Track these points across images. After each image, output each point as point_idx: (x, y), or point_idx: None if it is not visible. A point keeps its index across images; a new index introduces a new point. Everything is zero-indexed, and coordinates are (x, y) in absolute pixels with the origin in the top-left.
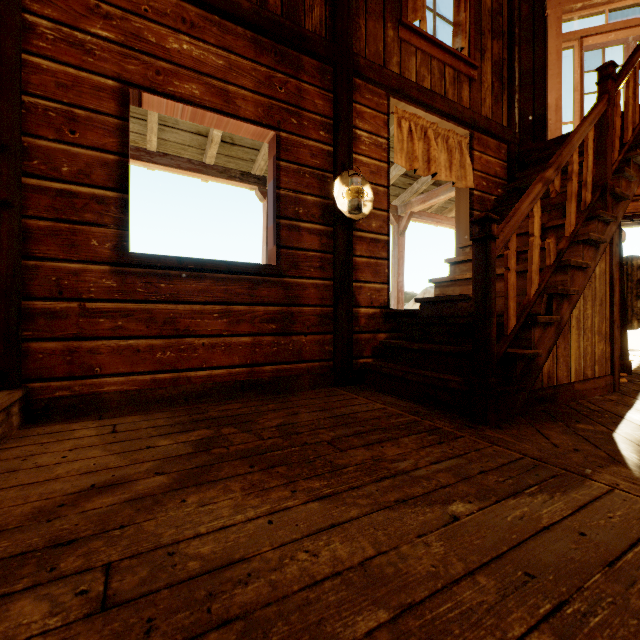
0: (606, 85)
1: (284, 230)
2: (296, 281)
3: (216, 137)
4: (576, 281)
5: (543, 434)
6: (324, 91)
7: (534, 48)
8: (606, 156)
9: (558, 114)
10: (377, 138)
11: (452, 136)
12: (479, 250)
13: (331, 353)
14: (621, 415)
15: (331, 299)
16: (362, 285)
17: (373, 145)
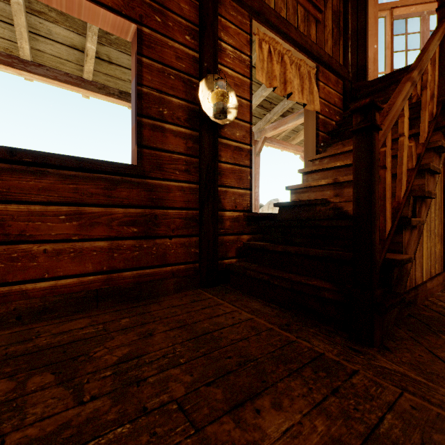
0: None
1: (147, 129)
2: (160, 183)
3: (91, 51)
4: (429, 186)
5: (442, 359)
6: None
7: (358, 13)
8: None
9: (375, 65)
10: (241, 54)
11: (303, 65)
12: (362, 142)
13: (197, 255)
14: None
15: (197, 202)
16: (227, 190)
17: (237, 60)
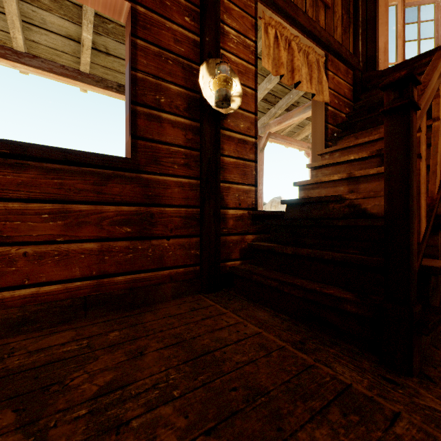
0: None
1: (142, 119)
2: (157, 178)
3: (86, 40)
4: None
5: None
6: None
7: (367, 2)
8: None
9: (386, 55)
10: (245, 39)
11: (311, 53)
12: (396, 124)
13: (197, 257)
14: None
15: (197, 199)
16: (230, 186)
17: (241, 45)
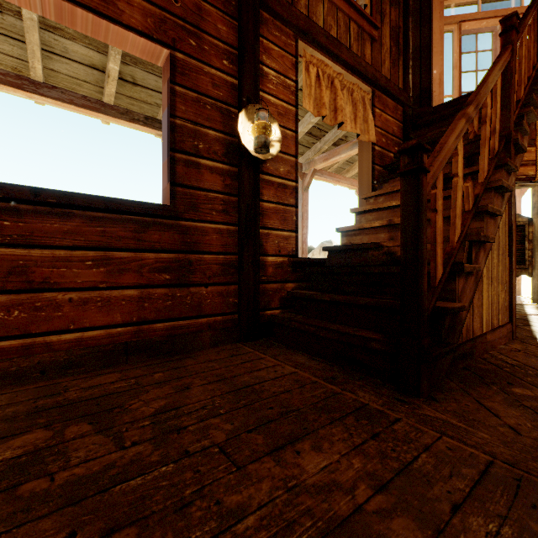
0: (510, 36)
1: (180, 165)
2: (195, 225)
3: (113, 71)
4: (489, 229)
5: (488, 408)
6: (228, 16)
7: (421, 27)
8: (510, 106)
9: (441, 87)
10: (285, 79)
11: (356, 90)
12: (409, 185)
13: (236, 305)
14: None
15: (236, 246)
16: (269, 232)
17: (281, 86)
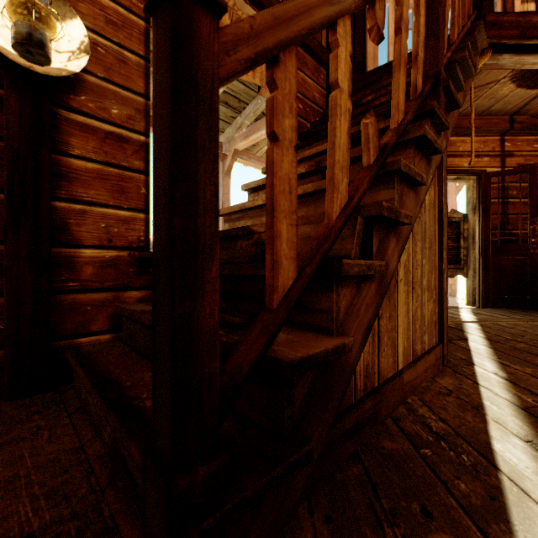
0: None
1: None
2: None
3: None
4: (406, 205)
5: None
6: None
7: None
8: (439, 32)
9: (376, 63)
10: None
11: None
12: (161, 33)
13: None
14: (487, 452)
15: None
16: (87, 209)
17: None
